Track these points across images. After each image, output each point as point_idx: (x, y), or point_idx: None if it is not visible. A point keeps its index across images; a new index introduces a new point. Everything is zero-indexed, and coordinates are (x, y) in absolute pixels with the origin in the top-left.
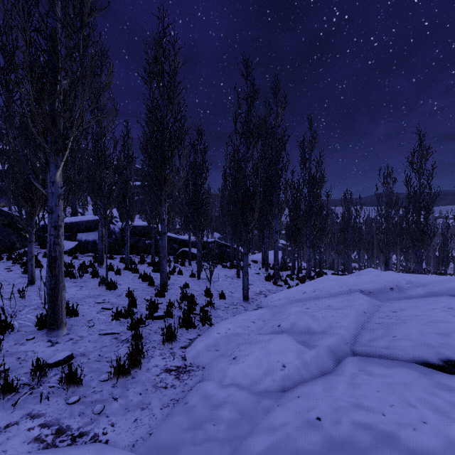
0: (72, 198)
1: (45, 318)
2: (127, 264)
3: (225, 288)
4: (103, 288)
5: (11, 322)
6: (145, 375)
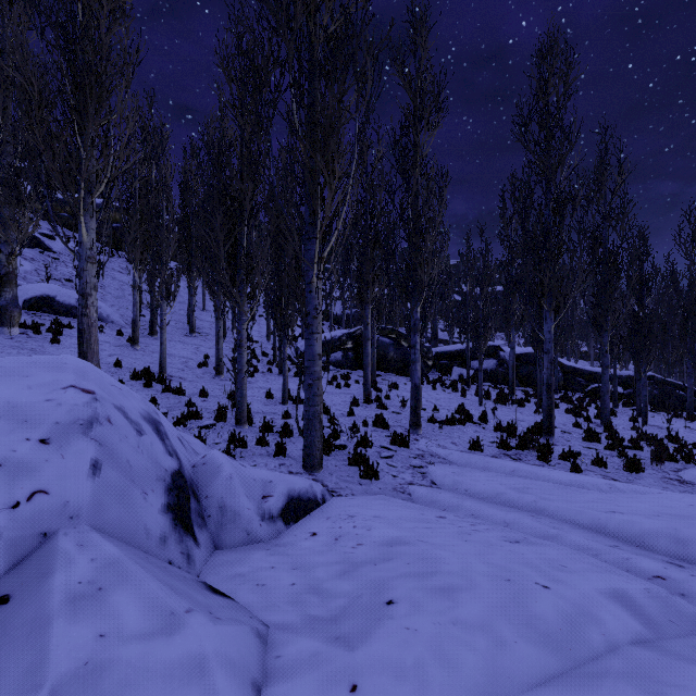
0: (432, 319)
1: (536, 428)
2: (541, 398)
3: (694, 440)
4: (540, 416)
5: (516, 426)
6: (649, 475)
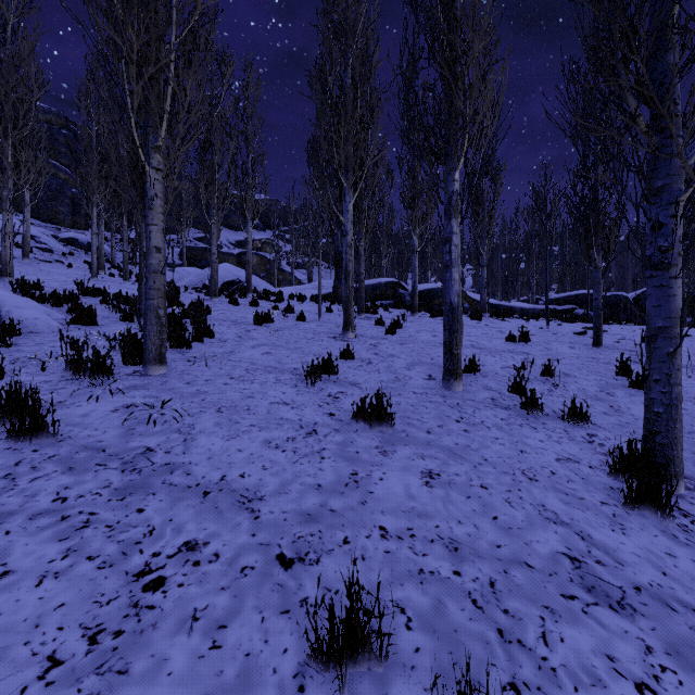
0: None
1: None
2: None
3: None
4: None
5: None
6: None
